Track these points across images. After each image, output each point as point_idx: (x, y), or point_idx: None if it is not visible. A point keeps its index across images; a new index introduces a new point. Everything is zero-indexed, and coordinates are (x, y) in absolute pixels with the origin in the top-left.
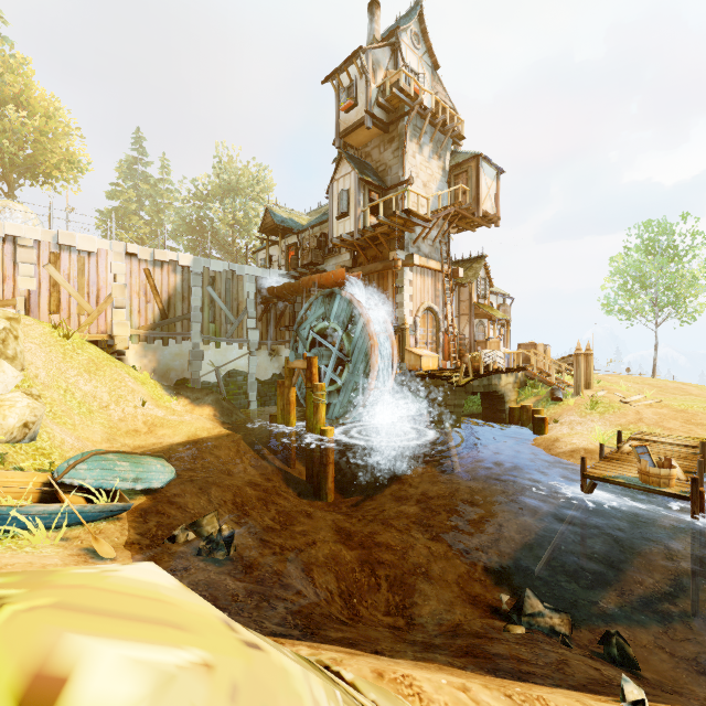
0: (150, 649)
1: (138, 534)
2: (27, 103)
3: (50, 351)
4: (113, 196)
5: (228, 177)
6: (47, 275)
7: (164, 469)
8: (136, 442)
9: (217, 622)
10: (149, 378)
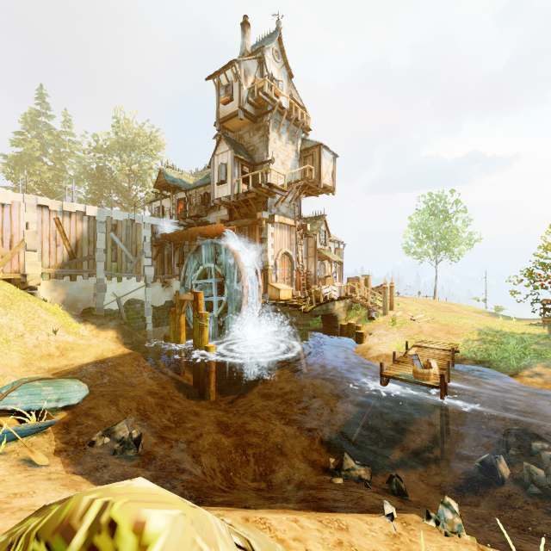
0: (166, 510)
1: (64, 443)
2: None
3: None
4: (17, 144)
5: (126, 135)
6: None
7: (80, 388)
8: (50, 365)
9: (178, 500)
10: (59, 309)
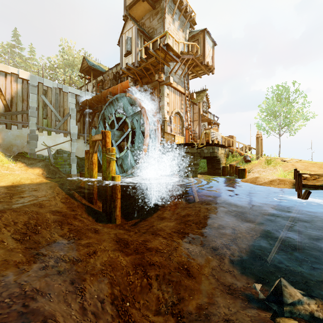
0: None
1: None
2: None
3: None
4: None
5: (68, 57)
6: None
7: None
8: None
9: None
10: None
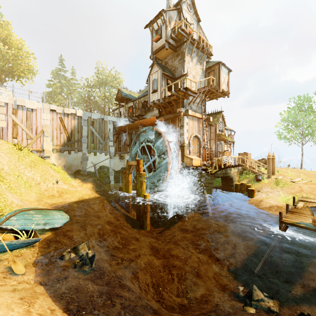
0: None
1: (42, 255)
2: (9, 42)
3: (11, 156)
4: (49, 86)
5: (102, 77)
6: (11, 119)
7: (62, 217)
8: (52, 201)
9: None
10: (61, 170)
